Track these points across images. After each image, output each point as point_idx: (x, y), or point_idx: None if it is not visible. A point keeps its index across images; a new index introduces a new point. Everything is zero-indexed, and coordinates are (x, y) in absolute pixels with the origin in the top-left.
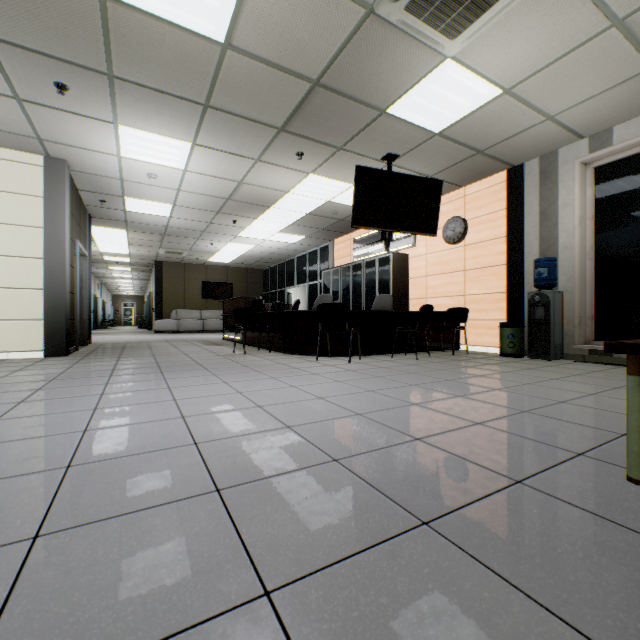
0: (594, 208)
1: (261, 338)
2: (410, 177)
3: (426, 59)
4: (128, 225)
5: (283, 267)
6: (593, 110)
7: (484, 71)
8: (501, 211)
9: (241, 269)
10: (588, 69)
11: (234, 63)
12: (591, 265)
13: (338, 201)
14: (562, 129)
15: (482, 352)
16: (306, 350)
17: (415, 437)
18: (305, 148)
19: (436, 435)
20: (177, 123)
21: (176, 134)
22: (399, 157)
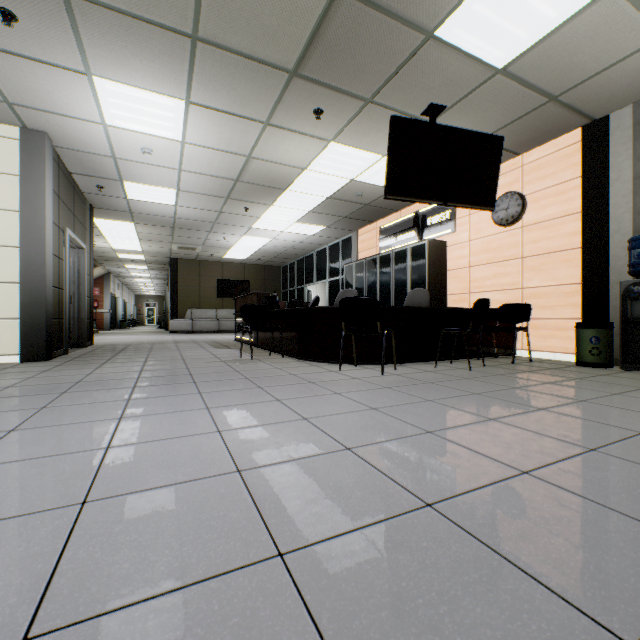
0: None
1: (274, 340)
2: (461, 132)
3: None
4: (134, 216)
5: (302, 263)
6: None
7: None
8: (574, 180)
9: (258, 266)
10: None
11: None
12: None
13: (364, 179)
14: None
15: (547, 359)
16: (326, 356)
17: (619, 635)
18: (324, 102)
19: None
20: (162, 69)
21: (164, 87)
22: (444, 112)
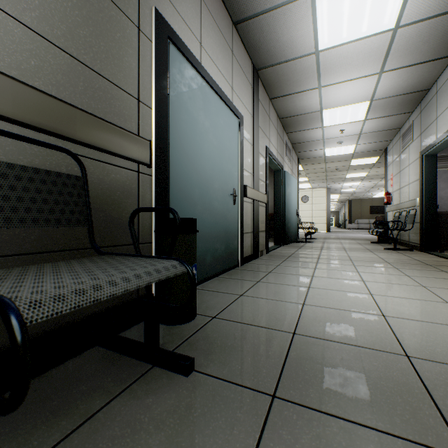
0: None
1: None
2: None
3: None
4: (340, 193)
5: None
6: None
7: None
8: None
9: None
10: None
11: (367, 176)
12: None
13: None
14: None
15: None
16: None
17: None
18: None
19: None
20: (356, 181)
21: (356, 182)
22: None
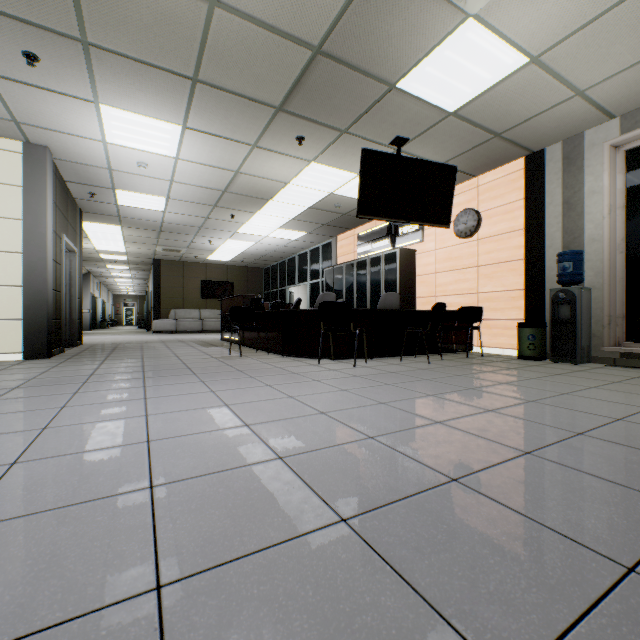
0: (625, 196)
1: (259, 339)
2: (421, 162)
3: (444, 18)
4: (122, 220)
5: (284, 265)
6: (629, 83)
7: (510, 33)
8: (519, 201)
9: (241, 268)
10: (631, 30)
11: (224, 25)
12: (622, 259)
13: (341, 193)
14: (591, 107)
15: (497, 354)
16: (307, 352)
17: (450, 476)
18: (306, 131)
19: (478, 473)
20: (164, 102)
21: (164, 115)
22: (408, 142)
